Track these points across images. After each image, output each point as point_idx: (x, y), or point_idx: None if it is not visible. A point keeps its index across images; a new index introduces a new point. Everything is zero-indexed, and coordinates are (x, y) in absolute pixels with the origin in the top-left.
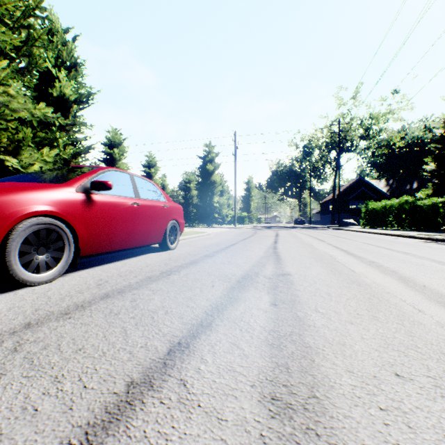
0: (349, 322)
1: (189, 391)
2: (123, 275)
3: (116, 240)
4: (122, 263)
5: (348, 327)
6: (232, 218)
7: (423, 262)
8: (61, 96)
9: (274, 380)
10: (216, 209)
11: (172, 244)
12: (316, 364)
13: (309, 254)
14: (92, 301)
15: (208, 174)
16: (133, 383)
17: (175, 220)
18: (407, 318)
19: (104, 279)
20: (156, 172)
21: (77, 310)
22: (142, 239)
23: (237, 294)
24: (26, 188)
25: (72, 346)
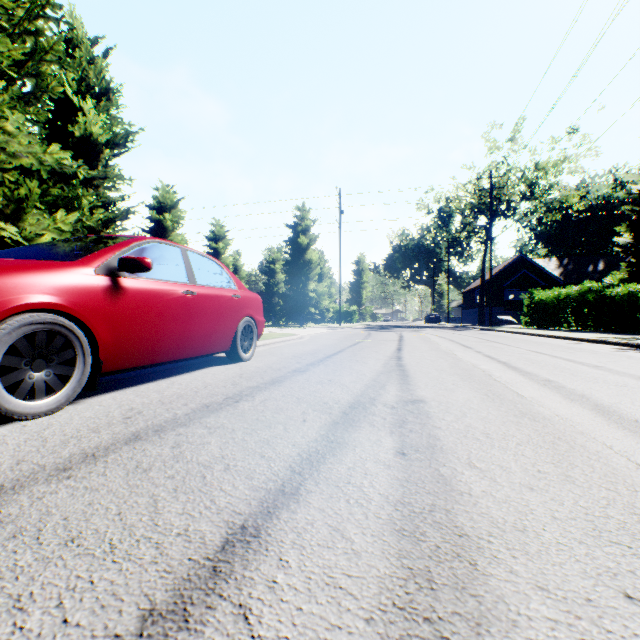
0: (527, 486)
1: (253, 633)
2: (167, 402)
3: (159, 348)
4: (168, 382)
5: (527, 497)
6: (336, 314)
7: (625, 381)
8: (86, 136)
9: (407, 608)
10: (312, 301)
11: (246, 352)
12: (480, 573)
13: (451, 369)
14: (111, 446)
15: (300, 250)
16: (153, 613)
17: (250, 316)
18: (621, 478)
19: (137, 408)
20: (225, 247)
21: (84, 463)
22: (200, 346)
23: (342, 435)
24: (14, 267)
25: (61, 533)
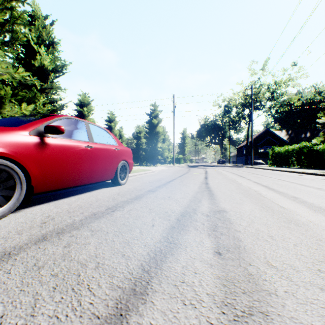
0: (317, 286)
1: None
2: (71, 211)
3: (70, 178)
4: (76, 197)
5: (322, 298)
6: (171, 159)
7: None
8: (41, 66)
9: None
10: (159, 152)
11: (123, 180)
12: None
13: (237, 189)
14: (24, 246)
15: (153, 126)
16: None
17: (125, 160)
18: None
19: (52, 215)
20: (115, 125)
21: None
22: (96, 177)
23: (177, 237)
24: None
25: None
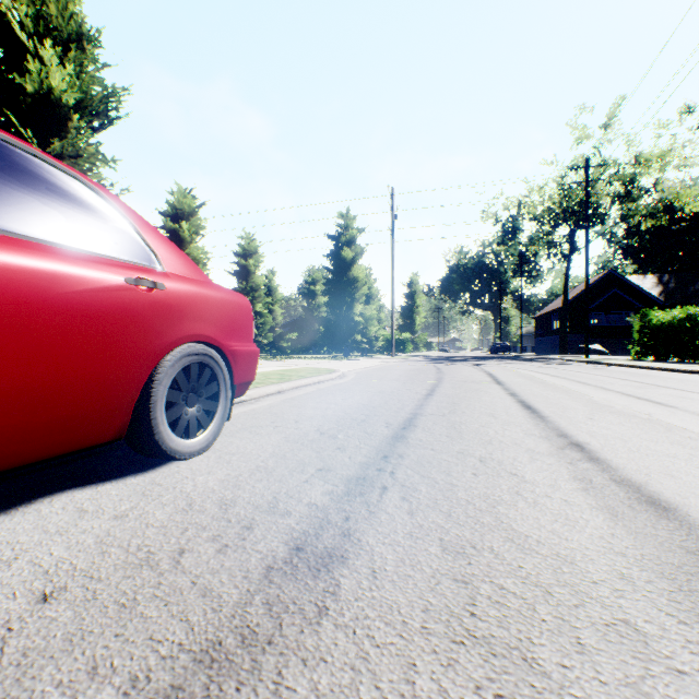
0: None
1: None
2: None
3: None
4: None
5: None
6: (385, 343)
7: None
8: (43, 93)
9: None
10: (358, 327)
11: (193, 434)
12: None
13: None
14: None
15: (344, 265)
16: None
17: (206, 341)
18: None
19: None
20: (256, 264)
21: None
22: None
23: None
24: None
25: None
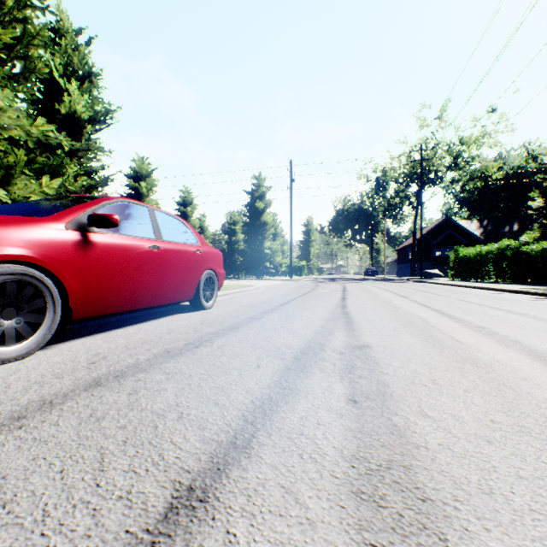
0: (483, 438)
1: None
2: (131, 347)
3: (127, 297)
4: (135, 328)
5: (486, 451)
6: (287, 268)
7: None
8: (71, 113)
9: None
10: (267, 257)
11: (208, 301)
12: None
13: (391, 316)
14: (70, 393)
15: (257, 213)
16: None
17: (212, 269)
18: None
19: (103, 353)
20: (193, 210)
21: (39, 411)
22: (166, 295)
23: (294, 381)
24: None
25: None
